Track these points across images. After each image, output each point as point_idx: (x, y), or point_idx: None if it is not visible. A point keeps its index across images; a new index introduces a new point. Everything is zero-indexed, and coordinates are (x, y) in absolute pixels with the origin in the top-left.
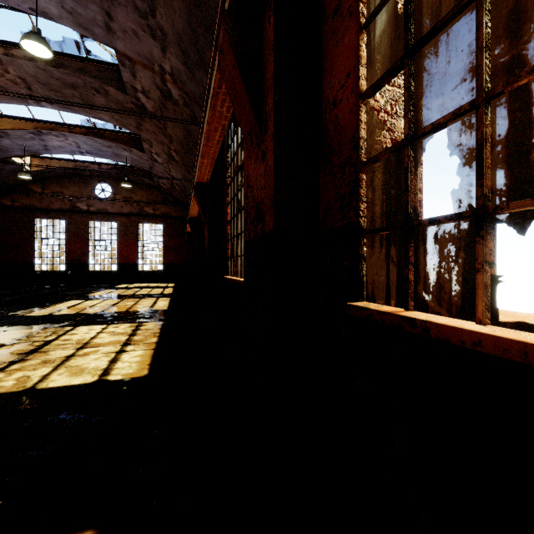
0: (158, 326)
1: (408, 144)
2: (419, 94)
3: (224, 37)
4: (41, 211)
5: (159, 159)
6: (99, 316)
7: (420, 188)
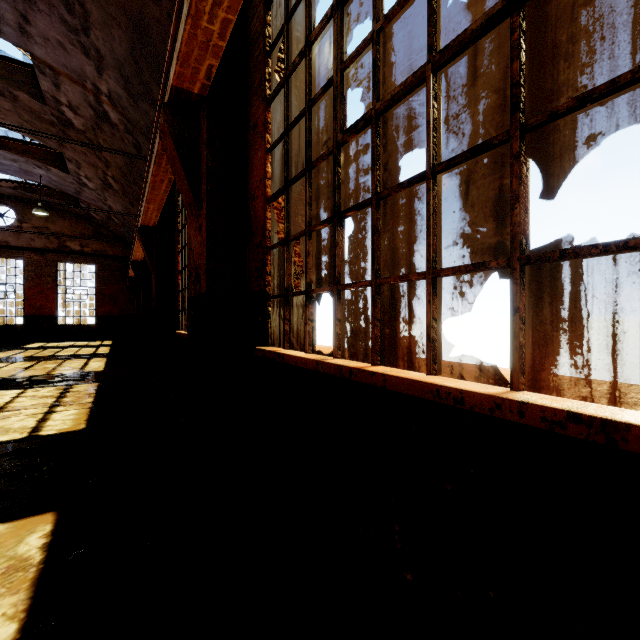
0: (93, 388)
1: (285, 244)
2: None
3: (165, 124)
4: None
5: (91, 184)
6: (10, 381)
7: None
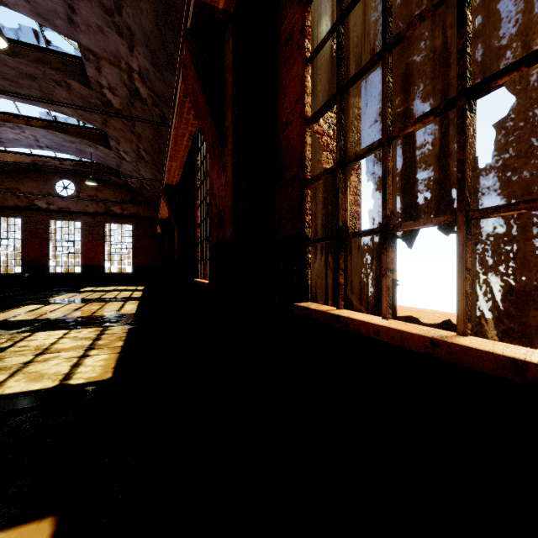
0: (124, 330)
1: (339, 168)
2: (358, 121)
3: (187, 53)
4: None
5: (128, 157)
6: (61, 321)
7: (359, 203)
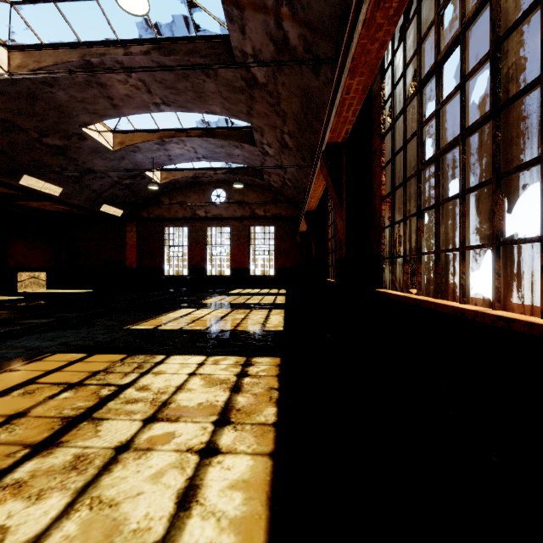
0: (274, 369)
1: None
2: None
3: None
4: (169, 220)
5: (271, 151)
6: (202, 337)
7: None
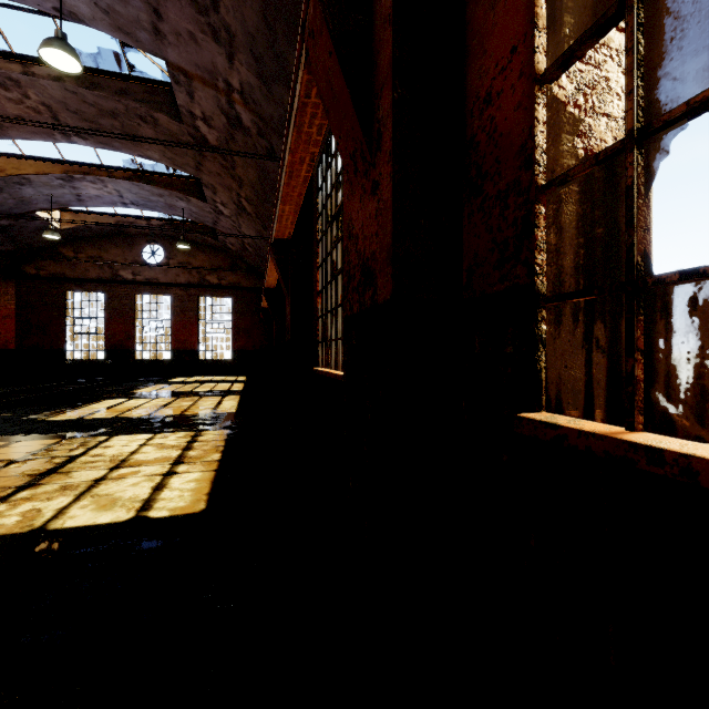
0: (222, 436)
1: (634, 145)
2: None
3: (316, 9)
4: (73, 282)
5: (226, 211)
6: (144, 421)
7: None
